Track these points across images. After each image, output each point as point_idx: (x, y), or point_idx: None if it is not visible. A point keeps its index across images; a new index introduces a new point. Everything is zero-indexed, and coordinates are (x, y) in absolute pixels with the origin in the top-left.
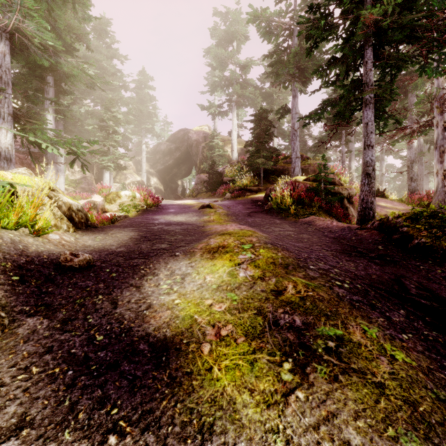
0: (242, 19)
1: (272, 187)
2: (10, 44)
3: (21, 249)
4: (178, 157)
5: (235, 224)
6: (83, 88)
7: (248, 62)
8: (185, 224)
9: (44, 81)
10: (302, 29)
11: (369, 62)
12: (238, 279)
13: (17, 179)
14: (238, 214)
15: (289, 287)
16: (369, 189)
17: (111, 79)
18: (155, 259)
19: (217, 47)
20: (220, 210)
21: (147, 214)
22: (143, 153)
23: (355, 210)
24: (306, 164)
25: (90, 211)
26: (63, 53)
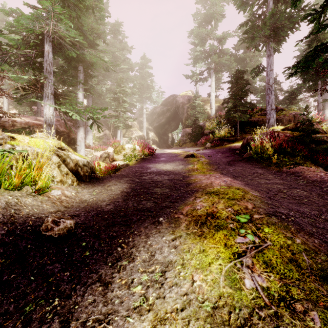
0: (219, 0)
1: (249, 137)
2: (53, 45)
3: (10, 215)
4: (169, 116)
5: (218, 175)
6: (104, 72)
7: (224, 35)
8: (172, 173)
9: (76, 69)
10: None
11: None
12: (245, 294)
13: (32, 142)
14: (219, 162)
15: None
16: None
17: (122, 64)
18: (137, 227)
19: (199, 28)
20: (202, 159)
21: (143, 163)
22: (144, 115)
23: None
24: (281, 114)
25: (97, 163)
26: (89, 48)
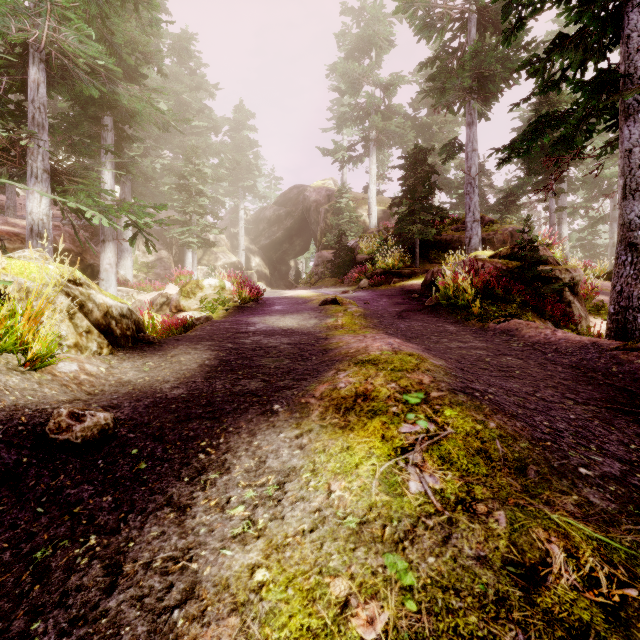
0: (385, 14)
1: (436, 268)
2: (48, 69)
3: None
4: (290, 227)
5: (379, 336)
6: (158, 133)
7: (394, 79)
8: (296, 332)
9: (99, 123)
10: (483, 16)
11: (634, 35)
12: (408, 501)
13: (13, 268)
14: (382, 314)
15: (556, 557)
16: (635, 273)
17: (195, 119)
18: (233, 421)
19: (347, 60)
20: (353, 308)
21: (240, 315)
22: (241, 223)
23: (583, 305)
24: (490, 230)
25: (148, 314)
26: (126, 82)
